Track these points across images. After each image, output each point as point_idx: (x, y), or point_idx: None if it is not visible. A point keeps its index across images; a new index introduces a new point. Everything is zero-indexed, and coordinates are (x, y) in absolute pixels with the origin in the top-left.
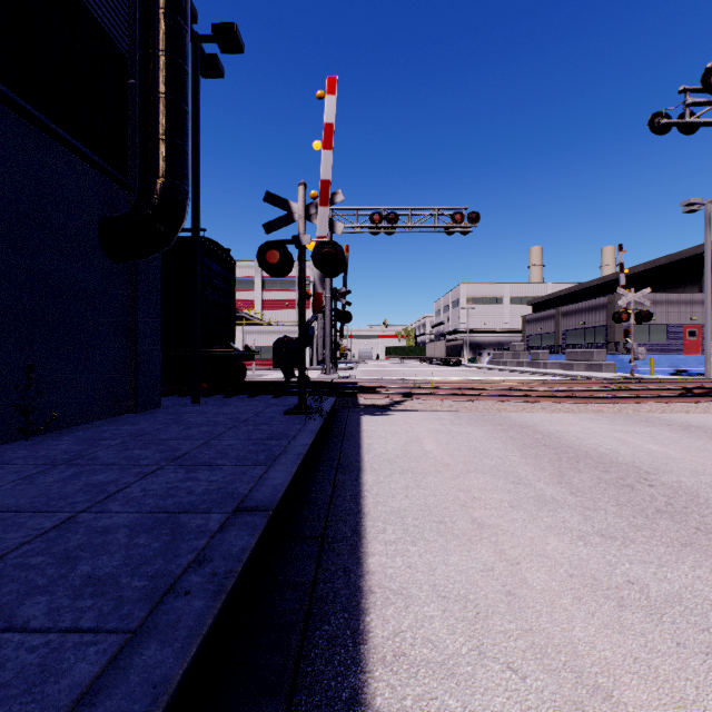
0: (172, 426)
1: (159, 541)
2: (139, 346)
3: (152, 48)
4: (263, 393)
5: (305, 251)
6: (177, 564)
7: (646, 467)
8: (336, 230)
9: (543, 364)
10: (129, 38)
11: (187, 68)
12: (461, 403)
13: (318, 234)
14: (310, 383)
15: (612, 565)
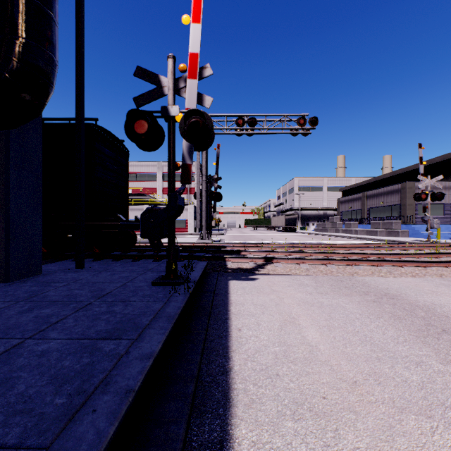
0: (16, 305)
1: None
2: (11, 216)
3: None
4: (145, 257)
5: (174, 123)
6: None
7: None
8: (205, 104)
9: (354, 231)
10: None
11: None
12: (315, 266)
13: (187, 106)
14: (189, 246)
15: None
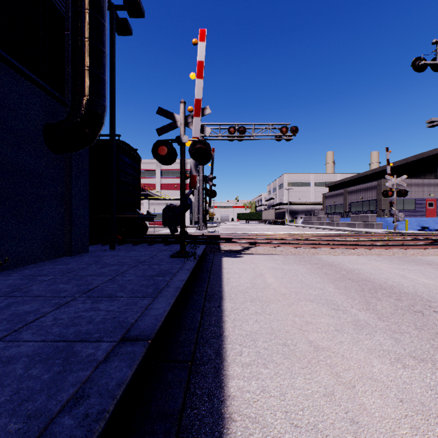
0: (92, 266)
1: (50, 372)
2: (73, 211)
3: (80, 7)
4: (158, 242)
5: (184, 147)
6: (57, 400)
7: (427, 296)
8: (205, 133)
9: (336, 223)
10: (66, 3)
11: (104, 22)
12: (288, 249)
13: (193, 135)
14: (189, 235)
15: (432, 389)
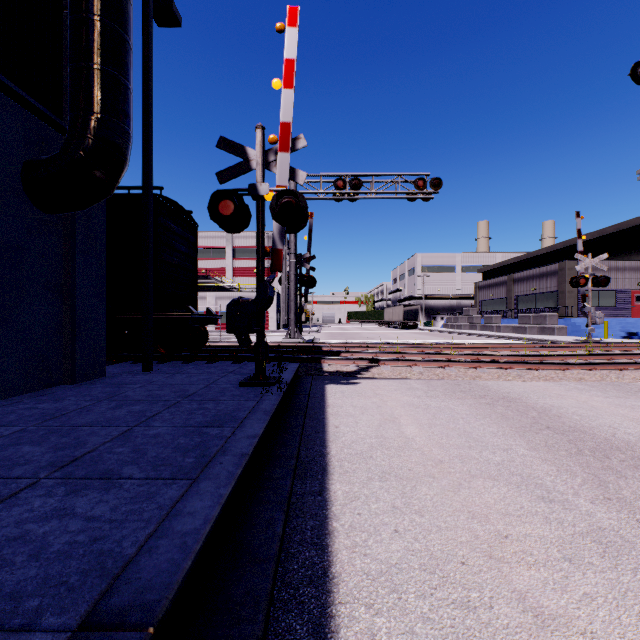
0: (101, 403)
1: None
2: (77, 309)
3: None
4: (222, 358)
5: (263, 203)
6: None
7: None
8: (298, 180)
9: (496, 327)
10: None
11: None
12: (431, 369)
13: (278, 183)
14: (274, 347)
15: None
